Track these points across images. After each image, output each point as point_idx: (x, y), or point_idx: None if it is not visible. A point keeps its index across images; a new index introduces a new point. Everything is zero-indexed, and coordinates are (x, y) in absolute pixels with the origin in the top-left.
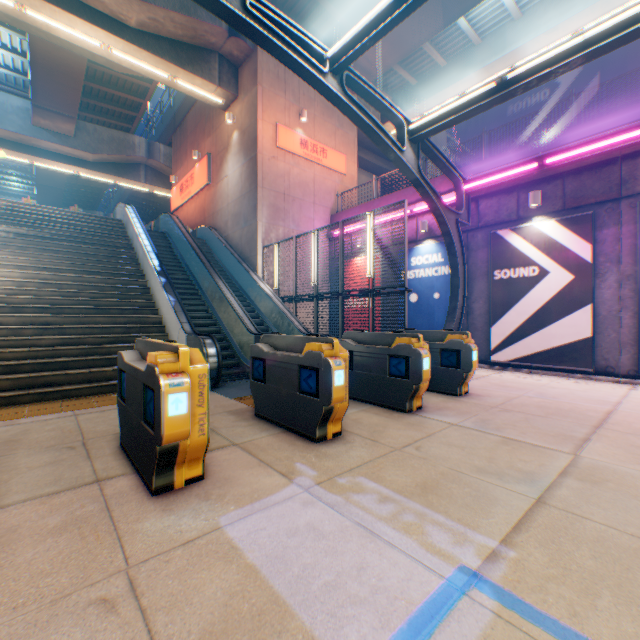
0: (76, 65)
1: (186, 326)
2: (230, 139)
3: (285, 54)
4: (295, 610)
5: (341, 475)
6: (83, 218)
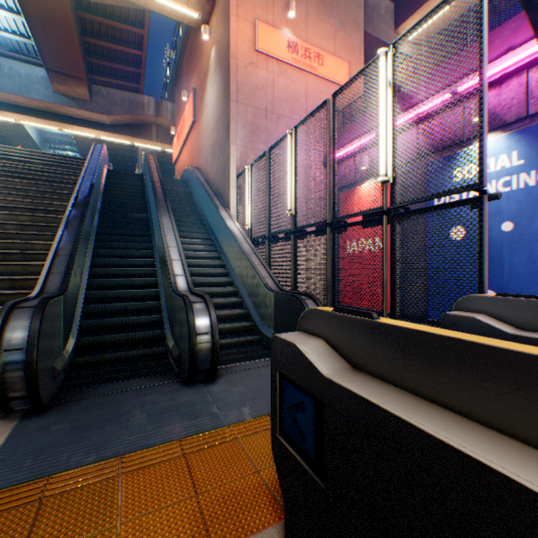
0: (60, 9)
1: (55, 279)
2: (209, 61)
3: None
4: None
5: None
6: (47, 158)
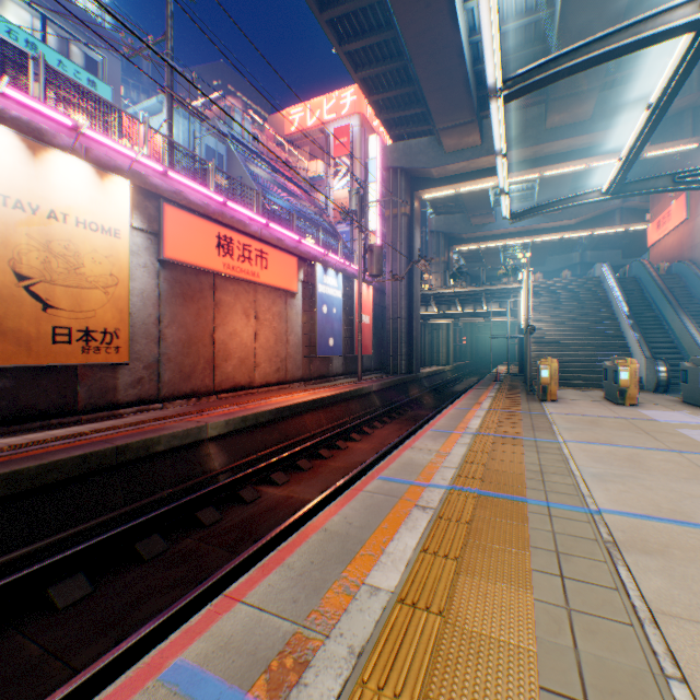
0: (564, 175)
1: (644, 353)
2: None
3: None
4: (649, 416)
5: None
6: (571, 282)
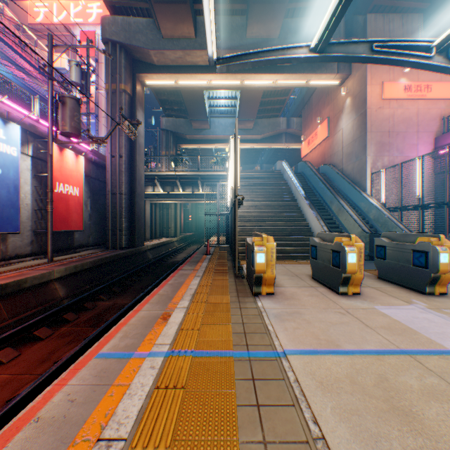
0: (257, 95)
1: (324, 228)
2: (343, 104)
3: (397, 61)
4: (420, 332)
5: (445, 308)
6: (263, 173)
